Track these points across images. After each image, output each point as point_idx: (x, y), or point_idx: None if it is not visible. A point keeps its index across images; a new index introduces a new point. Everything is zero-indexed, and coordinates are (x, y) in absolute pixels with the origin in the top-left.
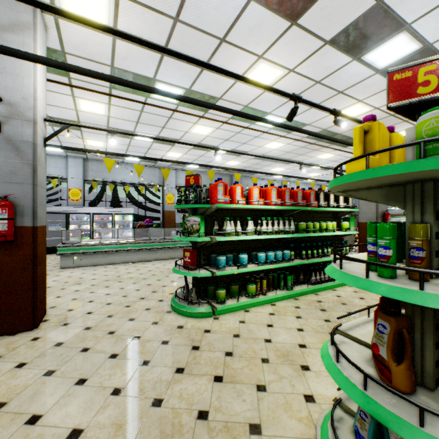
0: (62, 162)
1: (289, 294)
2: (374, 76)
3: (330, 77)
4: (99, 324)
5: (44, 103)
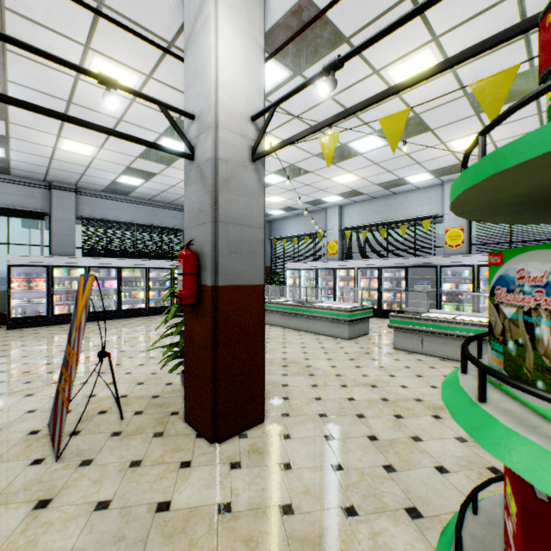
0: (437, 194)
1: None
2: None
3: None
4: (243, 515)
5: (252, 94)
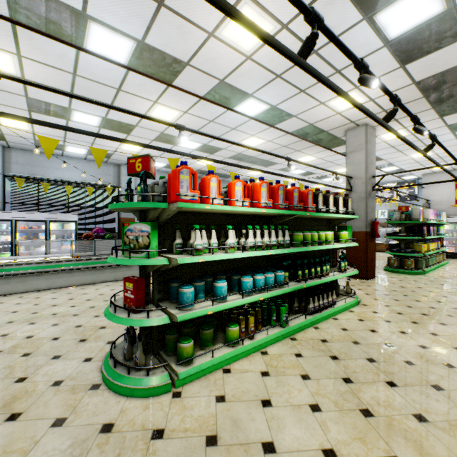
0: None
1: (284, 333)
2: (381, 51)
3: (331, 46)
4: None
5: None
